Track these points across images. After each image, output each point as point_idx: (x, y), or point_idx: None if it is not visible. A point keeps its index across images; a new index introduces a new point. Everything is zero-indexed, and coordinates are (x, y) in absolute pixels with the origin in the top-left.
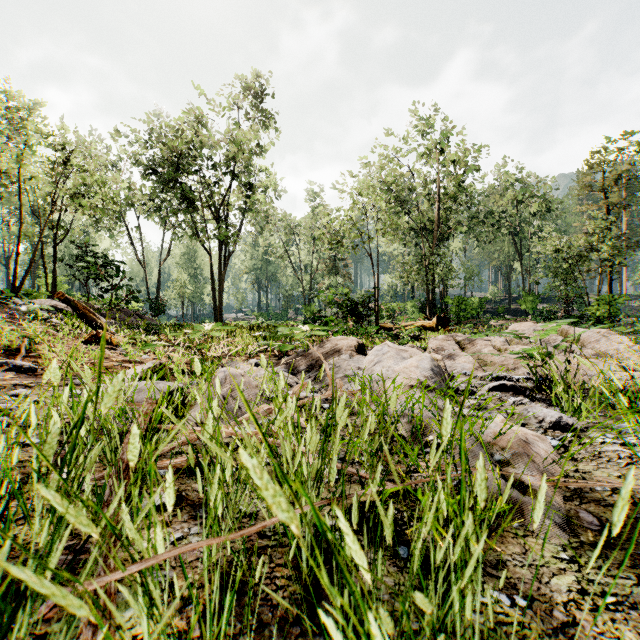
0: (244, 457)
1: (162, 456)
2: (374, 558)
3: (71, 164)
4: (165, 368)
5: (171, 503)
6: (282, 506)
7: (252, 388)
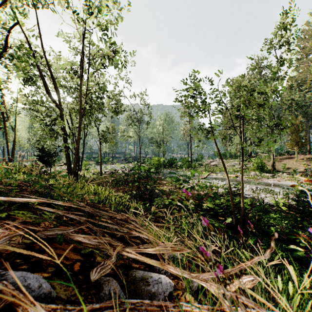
0: None
1: None
2: None
3: None
4: None
5: None
6: None
7: None
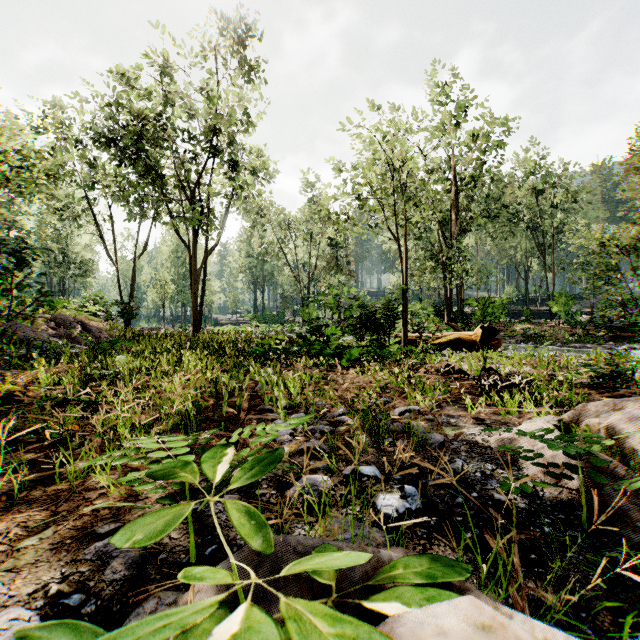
0: None
1: None
2: None
3: None
4: None
5: None
6: None
7: None
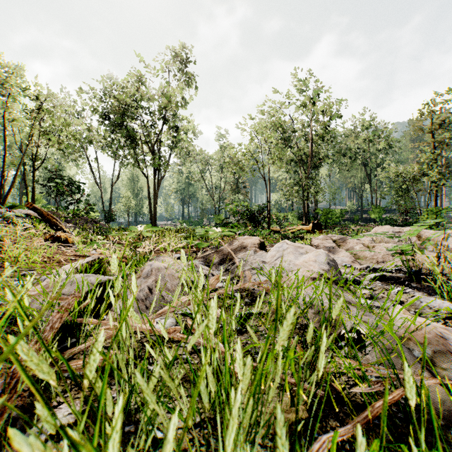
0: None
1: (80, 352)
2: None
3: (43, 109)
4: (103, 262)
5: None
6: None
7: (174, 279)
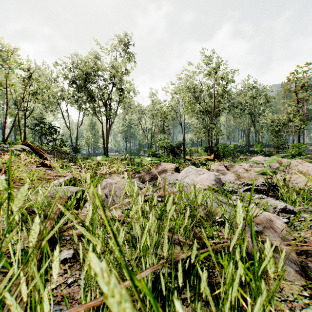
0: (92, 261)
1: (69, 228)
2: (194, 308)
3: (32, 78)
4: (76, 179)
5: (56, 272)
6: (125, 311)
7: (121, 190)
